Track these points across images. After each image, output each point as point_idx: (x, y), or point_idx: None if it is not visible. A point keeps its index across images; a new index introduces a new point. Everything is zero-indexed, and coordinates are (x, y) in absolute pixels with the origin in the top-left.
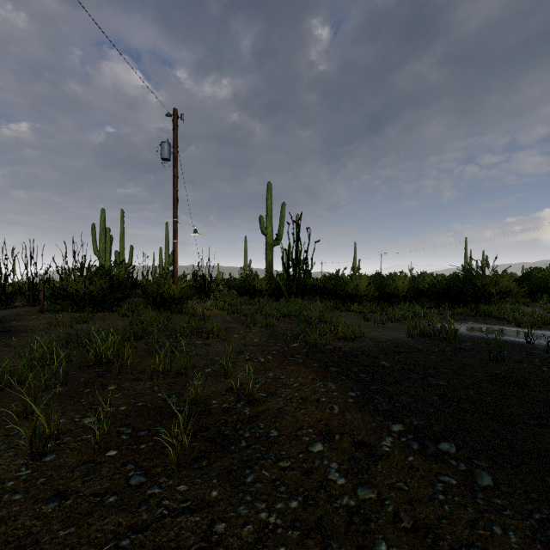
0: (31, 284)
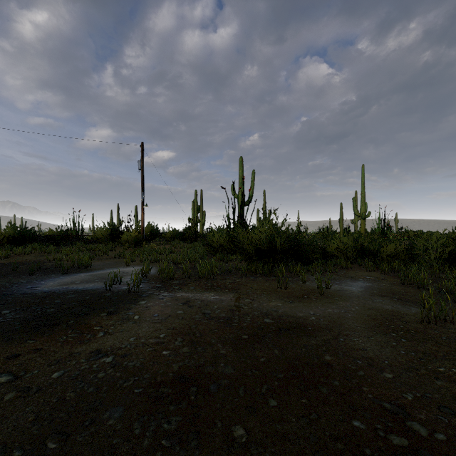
0: None
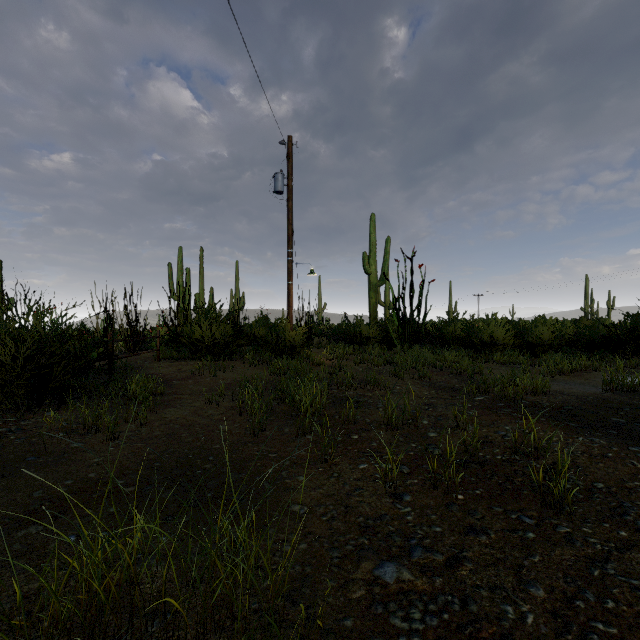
0: (131, 329)
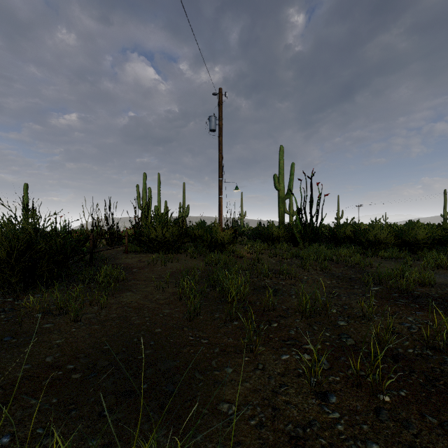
0: (109, 231)
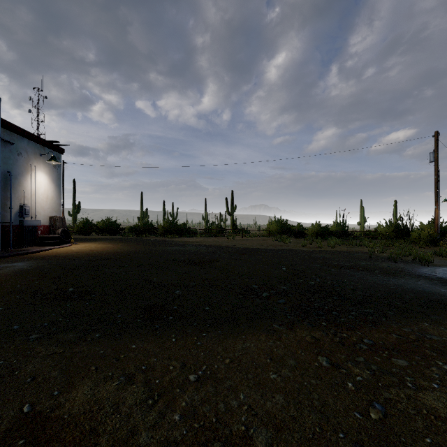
0: None
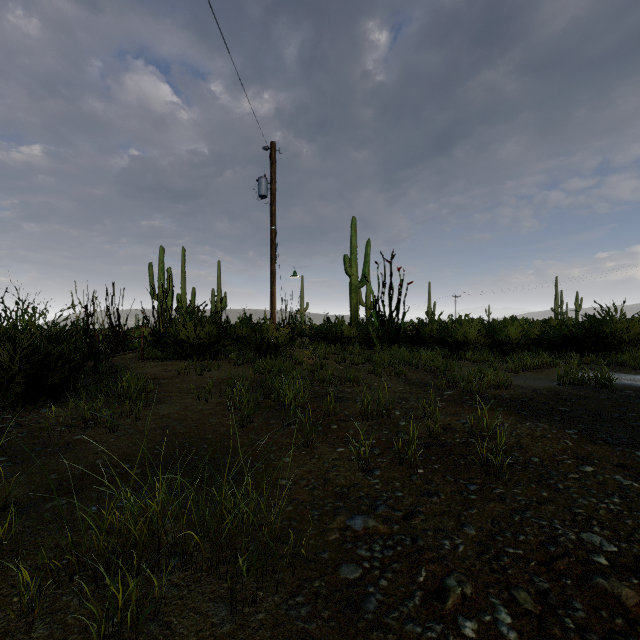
0: (113, 330)
